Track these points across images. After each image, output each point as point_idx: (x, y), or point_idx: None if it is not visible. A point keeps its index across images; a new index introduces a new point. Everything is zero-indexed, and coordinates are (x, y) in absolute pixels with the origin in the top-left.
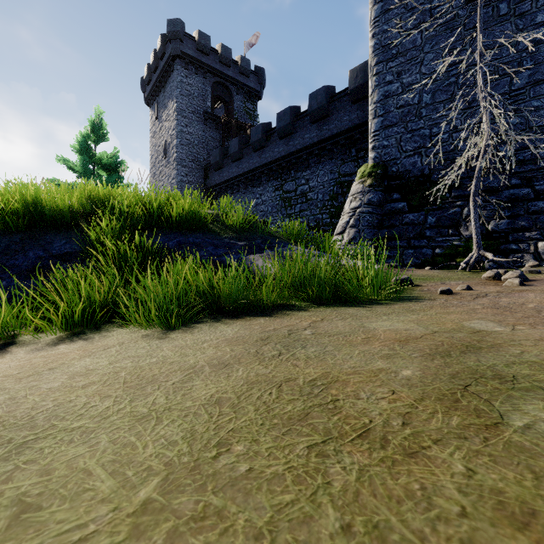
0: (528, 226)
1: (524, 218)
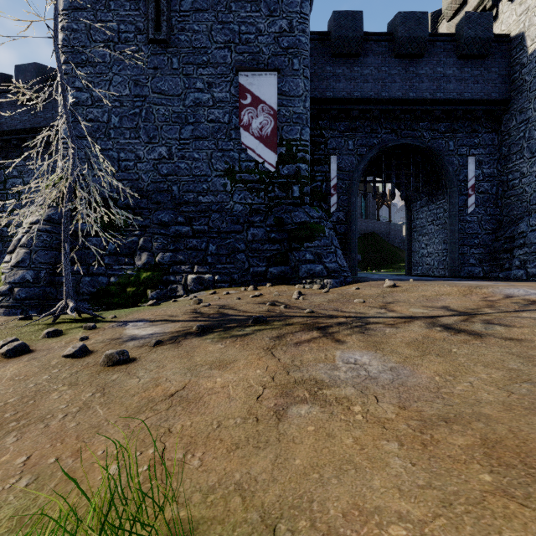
0: (184, 260)
1: (183, 253)
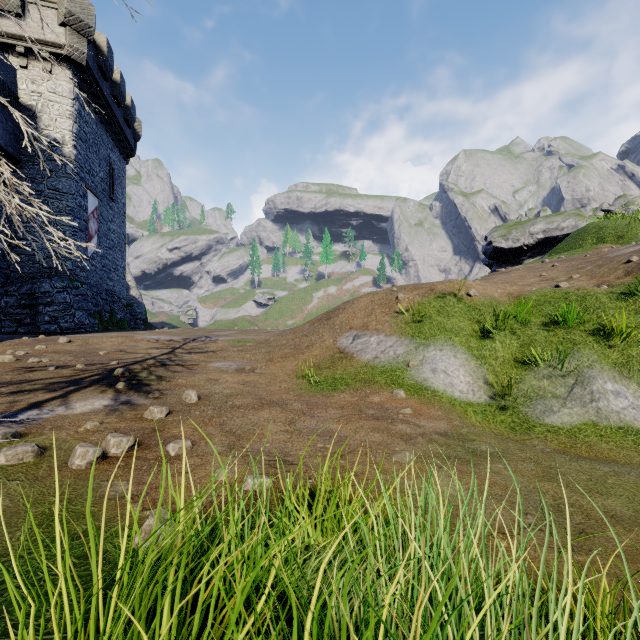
0: None
1: None
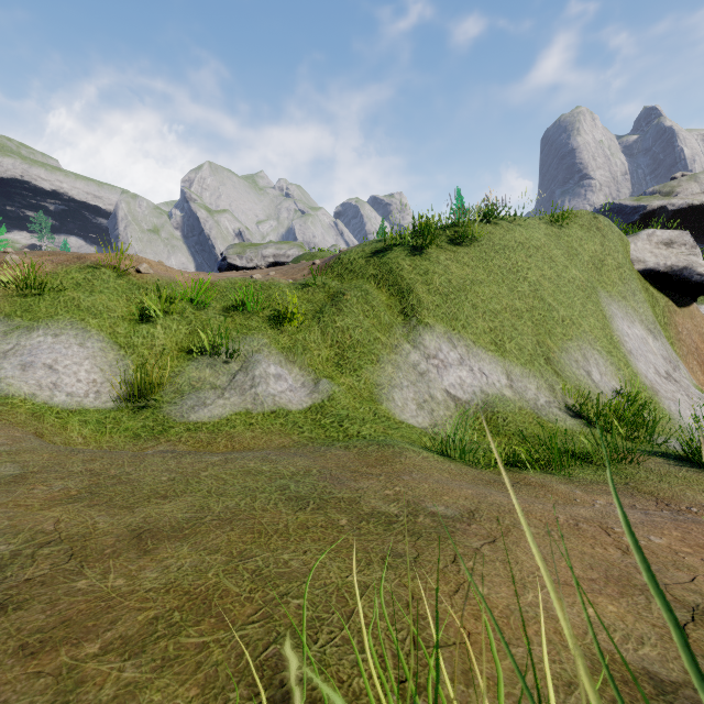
0: None
1: None
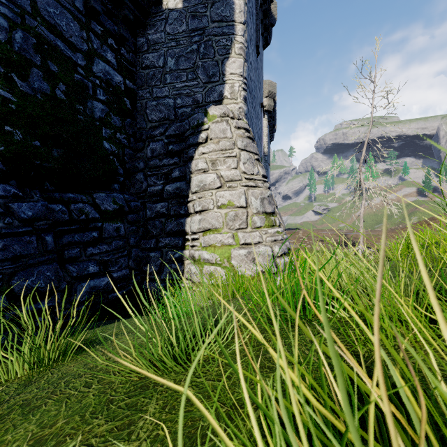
0: None
1: None
